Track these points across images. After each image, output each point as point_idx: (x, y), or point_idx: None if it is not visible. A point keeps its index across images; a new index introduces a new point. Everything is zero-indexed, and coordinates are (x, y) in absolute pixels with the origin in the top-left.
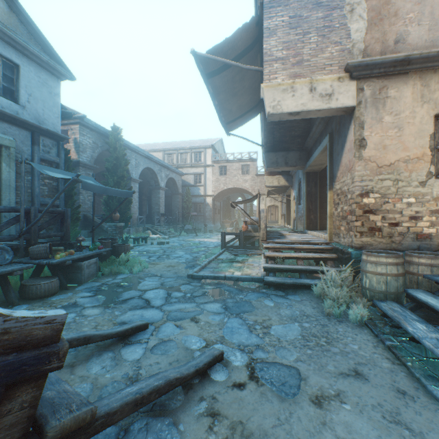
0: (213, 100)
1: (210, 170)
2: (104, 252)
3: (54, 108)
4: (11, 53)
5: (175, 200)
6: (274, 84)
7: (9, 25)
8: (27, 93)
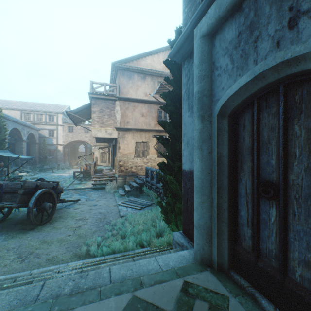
0: (72, 119)
1: (62, 128)
2: None
3: None
4: None
5: (33, 148)
6: (95, 128)
7: None
8: None
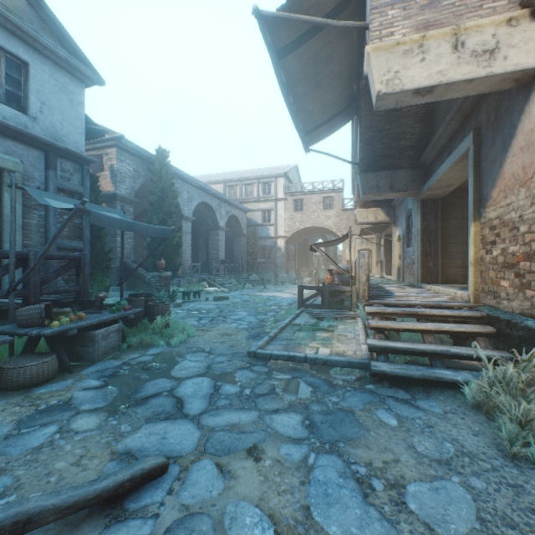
0: (287, 95)
1: (283, 205)
2: (132, 314)
3: (76, 121)
4: (17, 47)
5: (238, 243)
6: (389, 43)
7: (15, 9)
8: (40, 101)
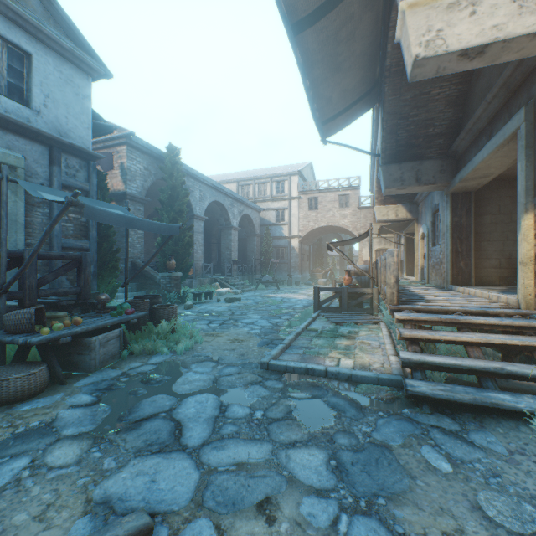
0: (303, 78)
1: (297, 204)
2: (134, 318)
3: (82, 115)
4: (19, 37)
5: (251, 243)
6: None
7: None
8: (43, 93)
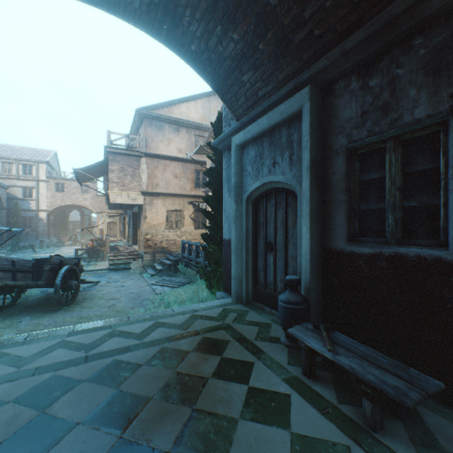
0: (78, 177)
1: (45, 185)
2: None
3: None
4: None
5: None
6: (114, 192)
7: None
8: None
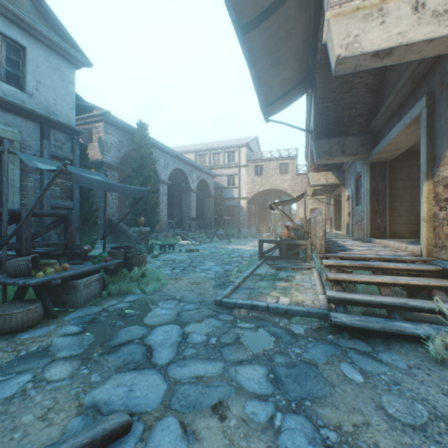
0: (249, 69)
1: (245, 170)
2: (112, 265)
3: (68, 97)
4: (15, 33)
5: (207, 203)
6: (349, 8)
7: (14, 0)
8: (35, 80)
